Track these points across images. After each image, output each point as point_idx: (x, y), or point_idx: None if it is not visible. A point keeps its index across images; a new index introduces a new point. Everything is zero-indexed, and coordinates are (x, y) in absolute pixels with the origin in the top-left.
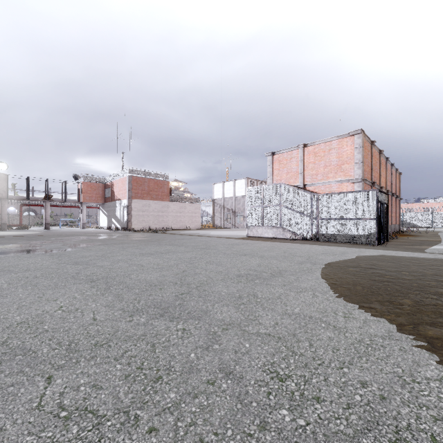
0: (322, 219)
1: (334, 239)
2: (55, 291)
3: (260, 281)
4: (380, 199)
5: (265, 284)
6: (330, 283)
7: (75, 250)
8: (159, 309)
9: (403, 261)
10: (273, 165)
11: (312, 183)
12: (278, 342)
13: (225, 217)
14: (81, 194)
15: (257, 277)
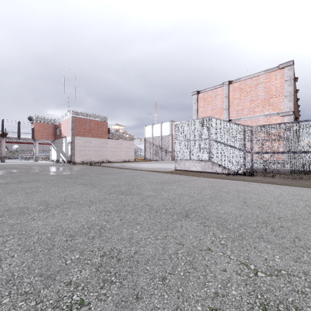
0: (257, 153)
1: (273, 174)
2: None
3: None
4: None
5: None
6: None
7: None
8: None
9: None
10: (197, 103)
11: (238, 118)
12: None
13: (154, 151)
14: (34, 133)
15: None
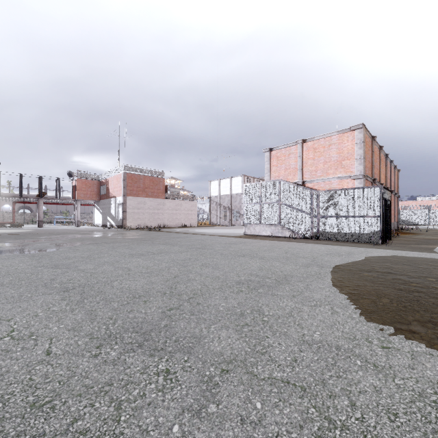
0: (322, 217)
1: (336, 237)
2: (16, 305)
3: (264, 290)
4: (384, 196)
5: (270, 294)
6: (347, 293)
7: (61, 251)
8: (138, 335)
9: (420, 264)
10: (270, 162)
11: (311, 179)
12: (303, 397)
13: (221, 214)
14: (75, 192)
15: (260, 284)
